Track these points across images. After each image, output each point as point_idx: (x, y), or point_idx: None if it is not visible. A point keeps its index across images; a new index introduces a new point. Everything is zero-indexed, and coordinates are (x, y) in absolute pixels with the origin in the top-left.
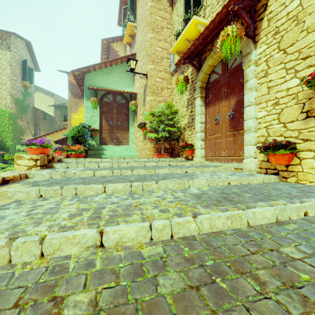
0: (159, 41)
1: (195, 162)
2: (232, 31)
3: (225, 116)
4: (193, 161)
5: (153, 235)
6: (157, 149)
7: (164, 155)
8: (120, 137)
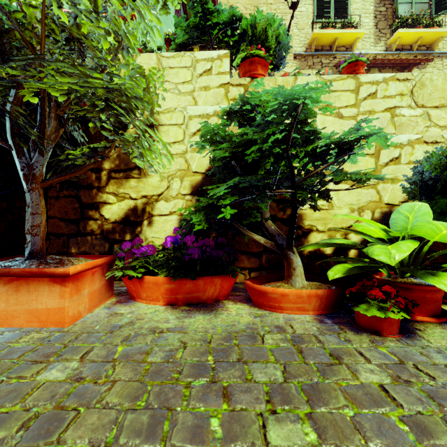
0: None
1: None
2: None
3: None
4: None
5: None
6: None
7: None
8: None
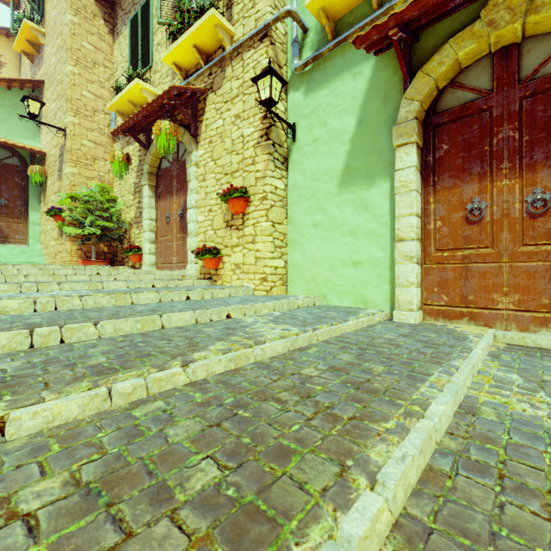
0: (90, 83)
1: (139, 270)
2: (165, 128)
3: (176, 215)
4: (136, 269)
5: (37, 307)
6: (85, 253)
7: (96, 262)
8: (5, 229)
